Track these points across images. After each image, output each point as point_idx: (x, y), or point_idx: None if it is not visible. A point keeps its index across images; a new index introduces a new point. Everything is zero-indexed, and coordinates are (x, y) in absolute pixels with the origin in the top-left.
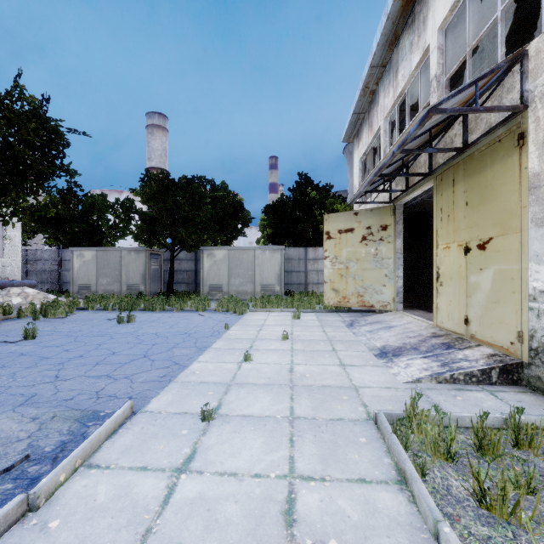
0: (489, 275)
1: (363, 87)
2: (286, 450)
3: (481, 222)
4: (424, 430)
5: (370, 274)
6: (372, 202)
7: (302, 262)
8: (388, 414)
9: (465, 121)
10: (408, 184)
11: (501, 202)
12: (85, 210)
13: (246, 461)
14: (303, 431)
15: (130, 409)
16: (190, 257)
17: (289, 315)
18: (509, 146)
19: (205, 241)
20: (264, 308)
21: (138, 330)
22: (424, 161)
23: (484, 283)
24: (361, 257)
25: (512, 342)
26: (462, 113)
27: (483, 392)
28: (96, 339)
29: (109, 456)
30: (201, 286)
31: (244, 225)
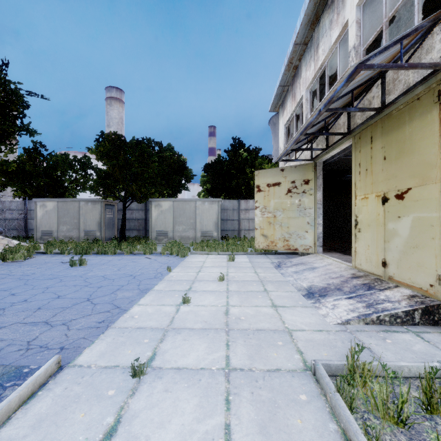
0: (407, 223)
1: (288, 63)
2: (222, 414)
3: (399, 174)
4: (370, 389)
5: (294, 222)
6: (296, 160)
7: (235, 212)
8: (326, 365)
9: (383, 84)
10: (328, 144)
11: (419, 155)
12: (49, 167)
13: (176, 433)
14: (239, 387)
15: (56, 364)
16: (141, 208)
17: (225, 257)
18: (428, 103)
19: (153, 194)
20: (203, 251)
21: (88, 272)
22: (343, 122)
23: (403, 230)
24: (287, 208)
25: (431, 284)
26: (388, 69)
27: (409, 333)
28: (45, 282)
29: (16, 431)
30: (150, 232)
31: (187, 181)
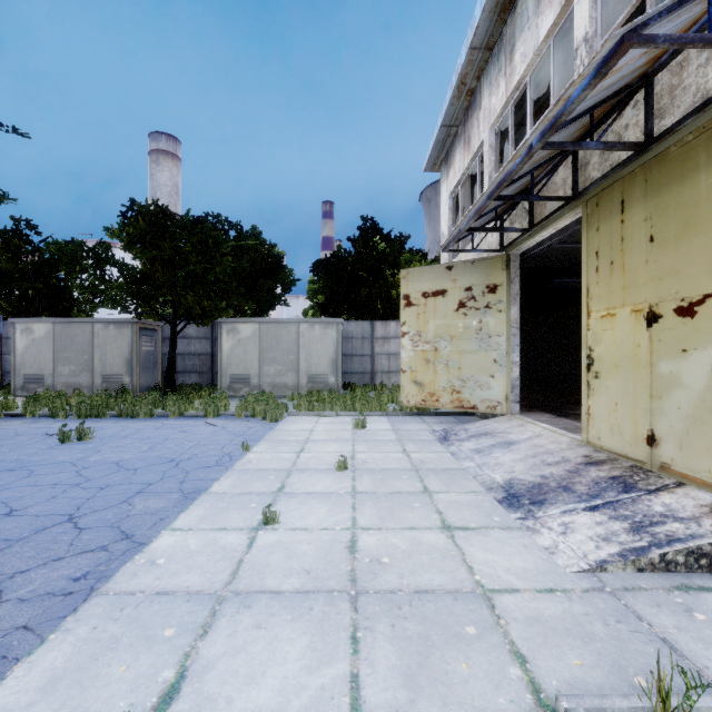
0: (703, 362)
1: (458, 84)
2: None
3: (685, 268)
4: None
5: (470, 360)
6: (475, 250)
7: (367, 342)
8: (596, 711)
9: (649, 98)
10: (532, 220)
11: None
12: (44, 263)
13: None
14: None
15: None
16: (205, 335)
17: (349, 422)
18: None
19: (223, 310)
20: (311, 410)
21: (90, 455)
22: (563, 179)
23: (693, 375)
24: (457, 334)
25: None
26: (685, 46)
27: None
28: None
29: None
30: (219, 376)
31: (285, 290)
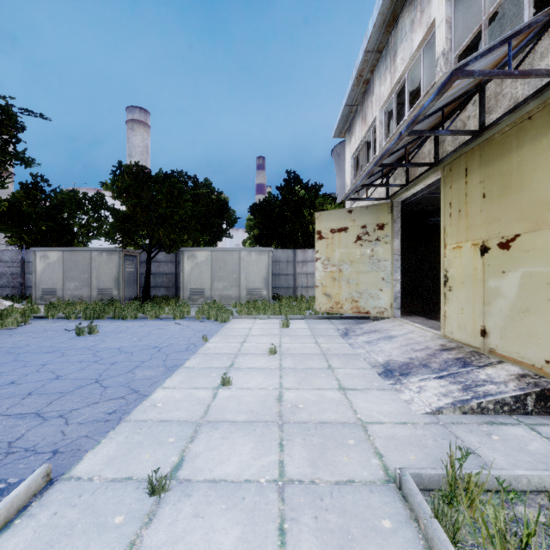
0: (514, 279)
1: (357, 76)
2: None
3: (504, 216)
4: (481, 513)
5: (365, 278)
6: (368, 199)
7: (290, 264)
8: (416, 475)
9: (482, 100)
10: (408, 178)
11: (531, 191)
12: (53, 207)
13: None
14: (298, 509)
15: (44, 477)
16: (170, 259)
17: (277, 323)
18: (544, 123)
19: (185, 242)
20: (250, 314)
21: (99, 343)
22: (428, 150)
23: (508, 288)
24: (356, 259)
25: (547, 360)
26: (493, 77)
27: (521, 426)
28: (42, 357)
29: None
30: (182, 290)
31: (229, 225)
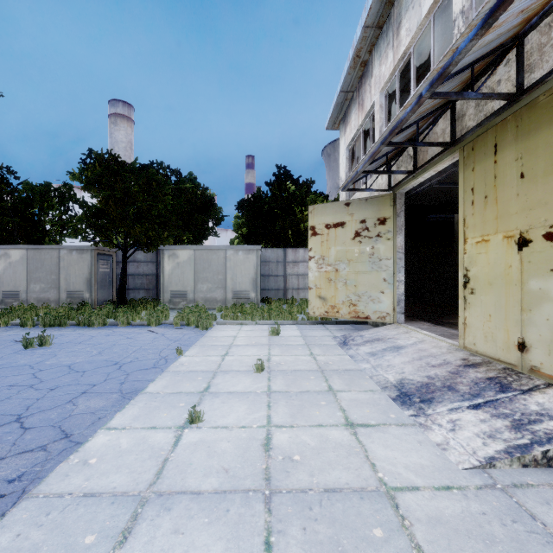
0: None
1: (353, 56)
2: None
3: None
4: None
5: (364, 279)
6: (368, 190)
7: (280, 265)
8: None
9: (520, 55)
10: (416, 164)
11: None
12: (22, 202)
13: None
14: None
15: None
16: (151, 259)
17: (266, 330)
18: None
19: (165, 239)
20: (235, 320)
21: (47, 359)
22: (442, 129)
23: None
24: (354, 258)
25: None
26: None
27: None
28: None
29: None
30: (161, 292)
31: (215, 223)
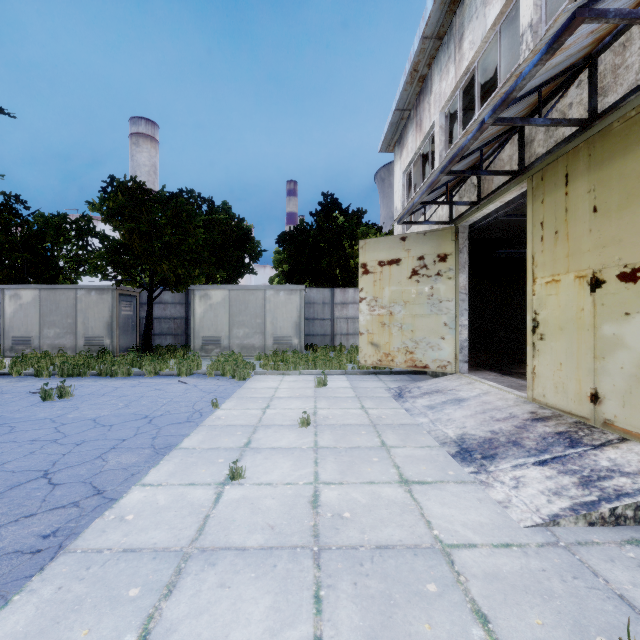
0: None
1: (410, 70)
2: None
3: (628, 236)
4: None
5: (423, 323)
6: (427, 222)
7: (327, 307)
8: None
9: (593, 77)
10: (480, 194)
11: None
12: (32, 235)
13: None
14: None
15: None
16: (179, 300)
17: (311, 380)
18: None
19: (196, 278)
20: (276, 369)
21: (69, 412)
22: (509, 155)
23: (636, 337)
24: (411, 299)
25: None
26: (634, 22)
27: None
28: None
29: None
30: (192, 338)
31: (253, 259)
